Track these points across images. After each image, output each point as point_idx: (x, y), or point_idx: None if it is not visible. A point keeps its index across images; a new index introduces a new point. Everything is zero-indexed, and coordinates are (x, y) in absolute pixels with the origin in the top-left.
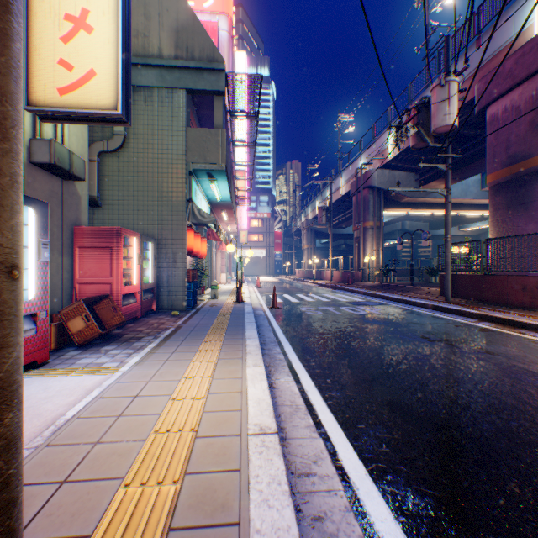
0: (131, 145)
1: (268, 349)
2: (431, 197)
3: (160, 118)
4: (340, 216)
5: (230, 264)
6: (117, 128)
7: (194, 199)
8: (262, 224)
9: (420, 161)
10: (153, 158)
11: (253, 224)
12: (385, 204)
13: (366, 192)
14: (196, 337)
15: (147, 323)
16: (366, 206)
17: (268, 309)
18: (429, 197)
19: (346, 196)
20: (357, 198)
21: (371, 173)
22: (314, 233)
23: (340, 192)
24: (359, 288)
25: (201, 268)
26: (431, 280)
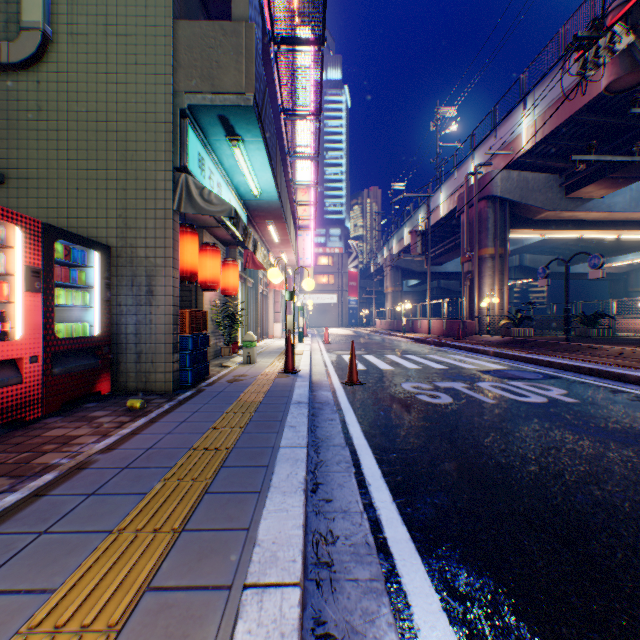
0: (63, 58)
1: (345, 638)
2: (583, 211)
3: (120, 0)
4: (436, 248)
5: (290, 311)
6: (28, 15)
7: (196, 172)
8: (333, 261)
9: (635, 104)
10: (107, 82)
11: (321, 262)
12: (510, 223)
13: (482, 205)
14: (44, 562)
15: (29, 439)
16: (482, 225)
17: (341, 387)
18: (581, 210)
19: (448, 217)
20: (468, 216)
21: (491, 177)
22: (401, 271)
23: (440, 211)
24: (482, 346)
25: (231, 313)
26: (589, 333)
